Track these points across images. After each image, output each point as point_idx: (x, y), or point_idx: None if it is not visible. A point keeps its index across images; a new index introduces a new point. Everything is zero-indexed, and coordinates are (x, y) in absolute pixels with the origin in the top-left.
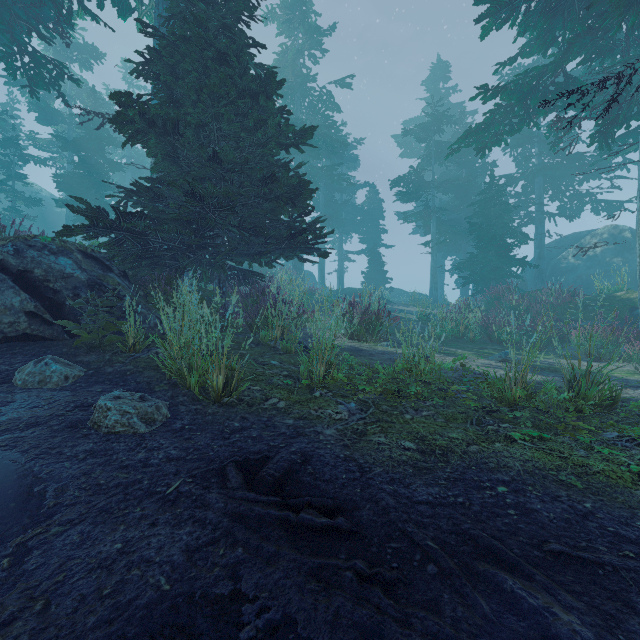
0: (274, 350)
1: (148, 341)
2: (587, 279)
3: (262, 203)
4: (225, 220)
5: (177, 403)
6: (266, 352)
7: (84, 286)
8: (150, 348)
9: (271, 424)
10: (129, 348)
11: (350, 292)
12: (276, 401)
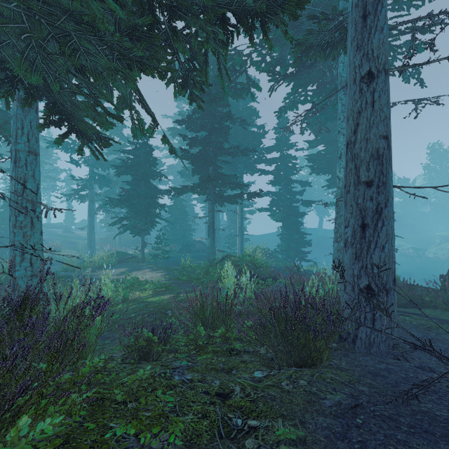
0: None
1: None
2: None
3: None
4: None
5: None
6: None
7: None
8: None
9: None
10: None
11: (55, 225)
12: None
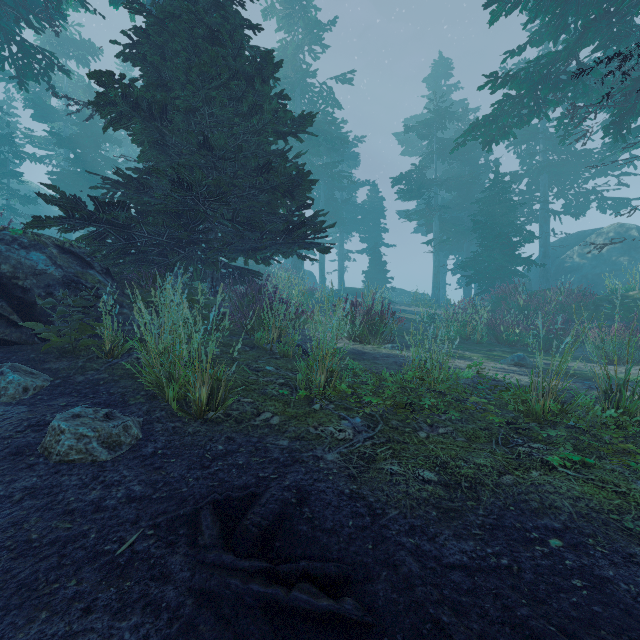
0: (270, 354)
1: (128, 345)
2: (593, 278)
3: (258, 195)
4: (216, 212)
5: (152, 420)
6: (261, 356)
7: (58, 284)
8: (131, 353)
9: (262, 446)
10: (106, 353)
11: (351, 292)
12: (269, 416)
